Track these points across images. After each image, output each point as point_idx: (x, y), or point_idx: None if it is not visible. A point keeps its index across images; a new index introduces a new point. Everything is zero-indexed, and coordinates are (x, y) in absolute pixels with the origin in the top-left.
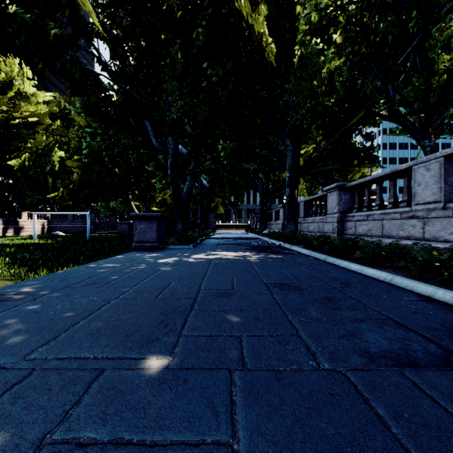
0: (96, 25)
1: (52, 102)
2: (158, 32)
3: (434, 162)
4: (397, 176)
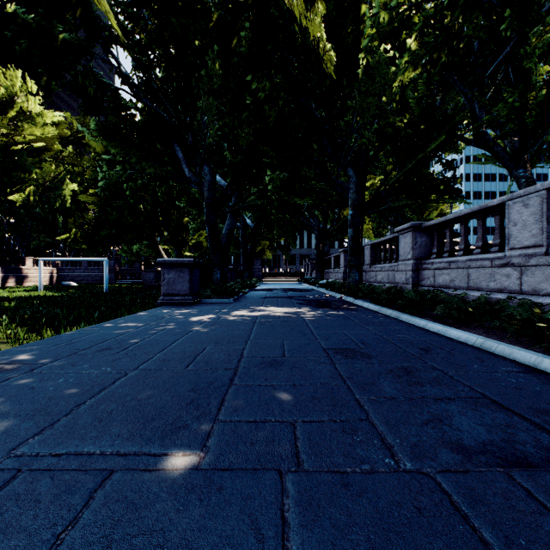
0: (114, 27)
1: (62, 123)
2: (192, 37)
3: (534, 196)
4: (486, 214)
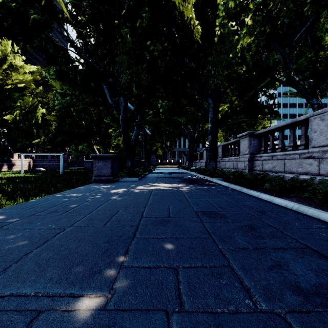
0: (65, 11)
1: (35, 72)
2: (113, 18)
3: (327, 114)
4: (296, 125)
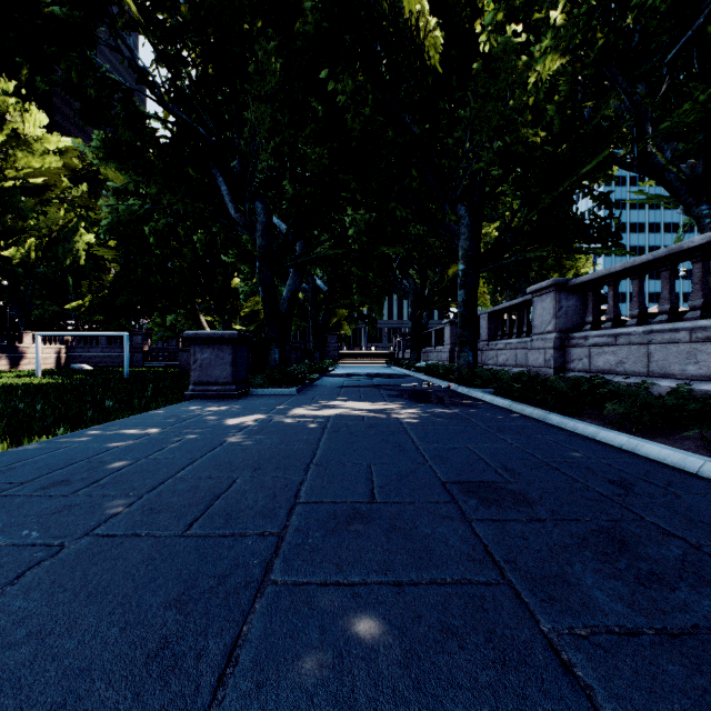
0: None
1: (70, 152)
2: (237, 18)
3: None
4: (677, 262)
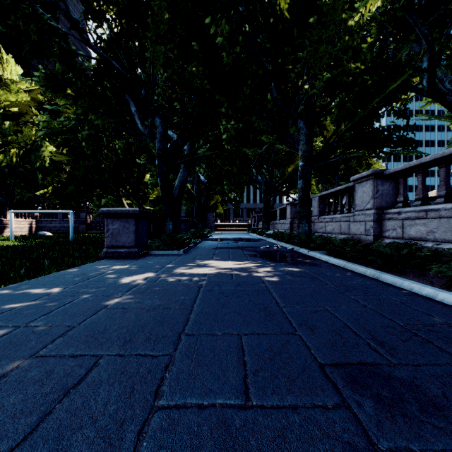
0: None
1: (36, 90)
2: None
3: None
4: None
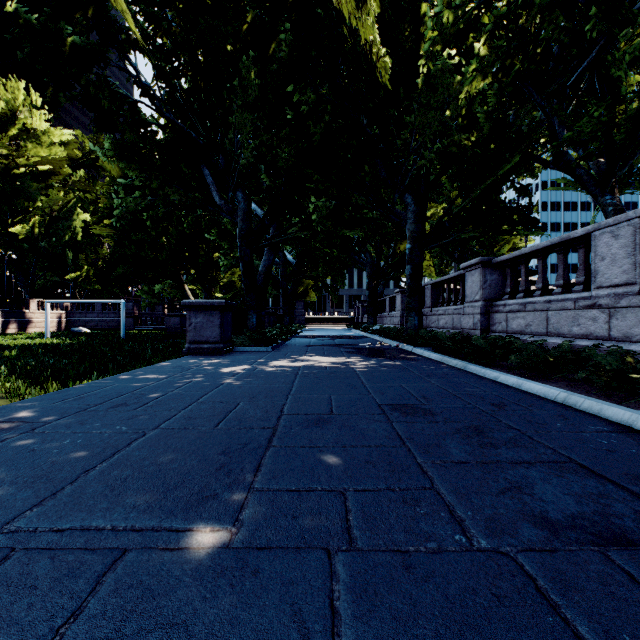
0: (132, 29)
1: (71, 143)
2: (223, 41)
3: (625, 225)
4: (569, 247)
